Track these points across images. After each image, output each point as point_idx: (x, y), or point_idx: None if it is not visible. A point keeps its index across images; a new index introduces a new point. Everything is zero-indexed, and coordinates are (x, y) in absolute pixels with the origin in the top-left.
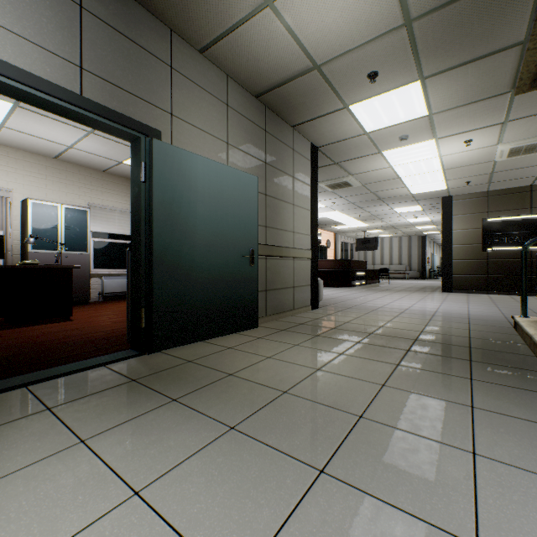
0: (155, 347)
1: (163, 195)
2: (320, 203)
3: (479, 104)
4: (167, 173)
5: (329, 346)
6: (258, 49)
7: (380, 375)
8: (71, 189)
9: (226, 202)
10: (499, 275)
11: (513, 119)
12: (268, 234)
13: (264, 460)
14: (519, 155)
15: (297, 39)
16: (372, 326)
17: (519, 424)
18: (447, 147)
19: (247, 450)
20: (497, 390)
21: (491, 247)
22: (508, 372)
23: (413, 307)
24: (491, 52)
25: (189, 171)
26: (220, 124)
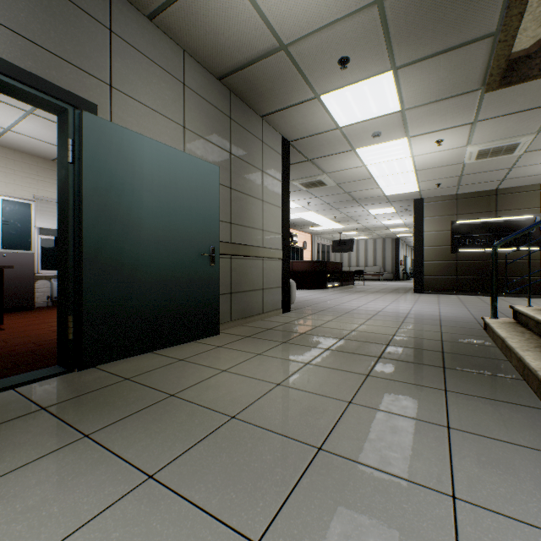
0: (86, 363)
1: (97, 180)
2: (296, 203)
3: (450, 101)
4: (103, 154)
5: (295, 355)
6: (216, 19)
7: (347, 389)
8: (12, 179)
9: (181, 193)
10: (467, 276)
11: (482, 119)
12: (234, 231)
13: (181, 530)
14: (487, 158)
15: (260, 10)
16: (343, 330)
17: (502, 448)
18: (419, 146)
19: (160, 515)
20: (474, 404)
21: (460, 249)
22: (484, 381)
23: (386, 309)
24: (463, 42)
25: (132, 154)
26: (175, 105)
